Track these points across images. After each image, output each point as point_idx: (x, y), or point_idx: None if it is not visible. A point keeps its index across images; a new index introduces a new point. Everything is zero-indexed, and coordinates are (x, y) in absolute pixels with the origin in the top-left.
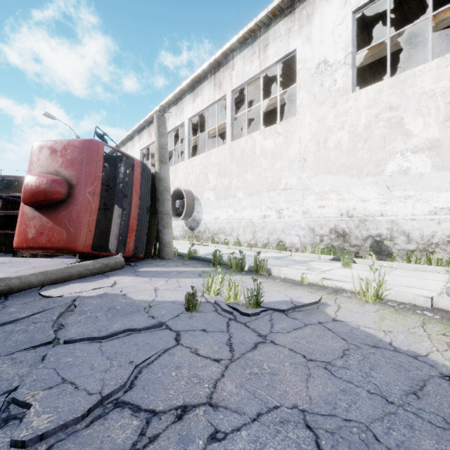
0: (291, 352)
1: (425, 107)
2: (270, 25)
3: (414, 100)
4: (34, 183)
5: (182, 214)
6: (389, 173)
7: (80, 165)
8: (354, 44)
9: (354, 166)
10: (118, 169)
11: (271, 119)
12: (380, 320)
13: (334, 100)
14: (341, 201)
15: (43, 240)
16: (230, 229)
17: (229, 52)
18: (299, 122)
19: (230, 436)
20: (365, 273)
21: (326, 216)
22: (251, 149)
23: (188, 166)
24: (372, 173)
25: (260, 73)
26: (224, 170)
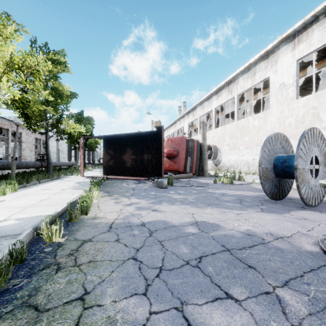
0: (234, 187)
1: None
2: (256, 63)
3: (324, 105)
4: (168, 151)
5: (211, 158)
6: None
7: (180, 145)
8: (297, 75)
9: (297, 135)
10: (189, 143)
11: (269, 95)
12: None
13: (287, 103)
14: None
15: (170, 167)
16: (236, 165)
17: (236, 76)
18: (271, 113)
19: (219, 188)
20: None
21: None
22: (247, 125)
23: (214, 133)
24: None
25: (252, 86)
26: (233, 135)
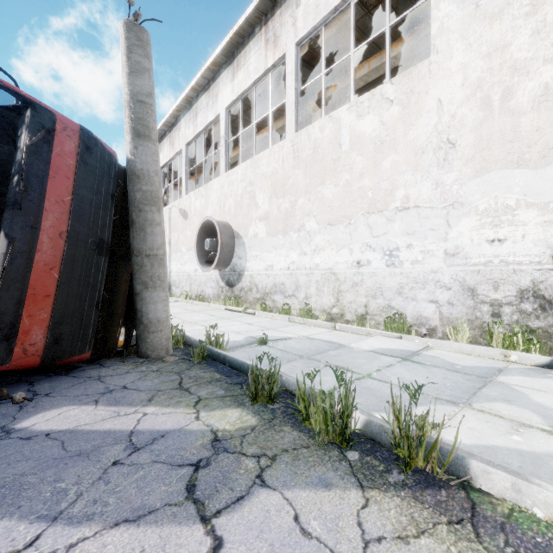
0: None
1: None
2: None
3: None
4: None
5: (214, 261)
6: None
7: None
8: None
9: None
10: (17, 141)
11: None
12: None
13: None
14: (552, 226)
15: None
16: (292, 286)
17: None
18: (436, 69)
19: None
20: None
21: (509, 262)
22: (332, 140)
23: (225, 185)
24: None
25: None
26: (283, 184)
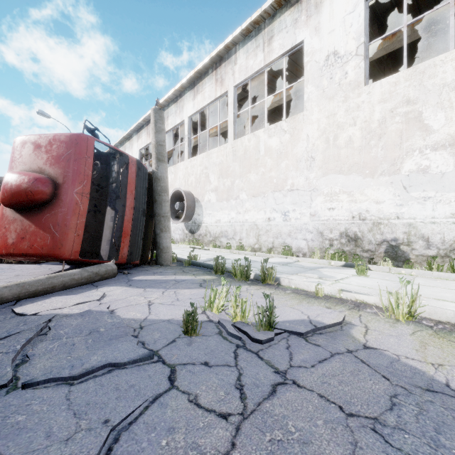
0: (322, 401)
1: (447, 100)
2: (275, 16)
3: (434, 93)
4: (14, 181)
5: (182, 217)
6: (406, 172)
7: (67, 162)
8: (366, 34)
9: (366, 165)
10: (111, 167)
11: (274, 118)
12: (421, 347)
13: (345, 95)
14: (352, 203)
15: (24, 245)
16: (232, 232)
17: (231, 45)
18: (306, 119)
19: None
20: (384, 283)
21: (336, 219)
22: (255, 148)
23: (188, 167)
24: (387, 172)
25: (264, 67)
26: (226, 170)
